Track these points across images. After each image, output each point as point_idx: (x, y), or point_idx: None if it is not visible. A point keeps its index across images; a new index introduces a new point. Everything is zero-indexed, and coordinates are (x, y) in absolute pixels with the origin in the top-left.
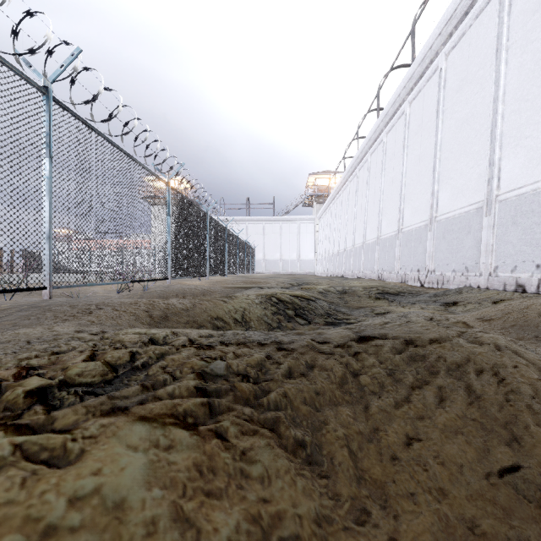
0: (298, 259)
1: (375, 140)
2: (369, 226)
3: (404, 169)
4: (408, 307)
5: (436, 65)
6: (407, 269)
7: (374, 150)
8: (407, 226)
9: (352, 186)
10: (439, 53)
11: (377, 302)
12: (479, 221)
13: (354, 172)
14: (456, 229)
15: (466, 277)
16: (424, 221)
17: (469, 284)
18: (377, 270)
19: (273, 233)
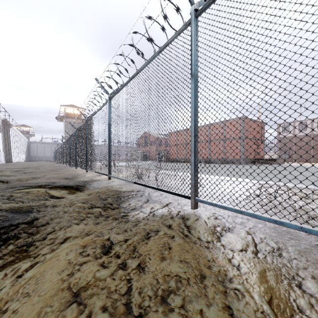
0: None
1: None
2: None
3: None
4: None
5: None
6: None
7: None
8: None
9: None
10: None
11: None
12: None
13: None
14: None
15: None
16: None
17: None
18: None
19: None
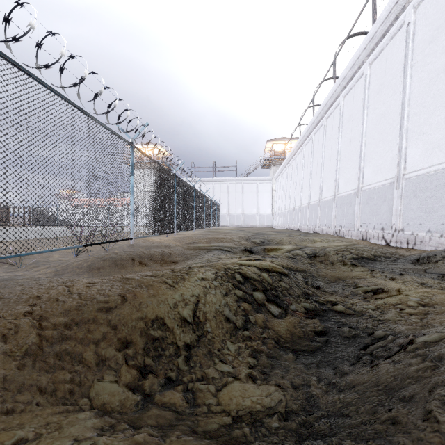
0: (258, 214)
1: (331, 105)
2: (325, 184)
3: (364, 129)
4: (400, 281)
5: (402, 20)
6: (369, 226)
7: (329, 114)
8: (368, 184)
9: (307, 149)
10: (406, 7)
11: (355, 270)
12: None
13: (309, 136)
14: (431, 187)
15: None
16: (389, 178)
17: None
18: (334, 226)
19: (236, 192)
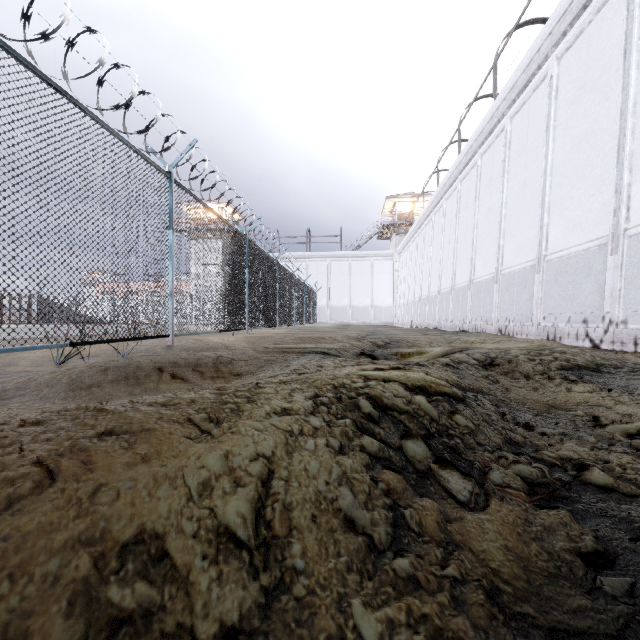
0: (372, 306)
1: (490, 132)
2: (481, 256)
3: (549, 162)
4: None
5: None
6: (560, 318)
7: (487, 148)
8: (557, 250)
9: (449, 205)
10: None
11: (574, 389)
12: None
13: (453, 185)
14: None
15: None
16: (597, 238)
17: None
18: (496, 319)
19: (340, 273)
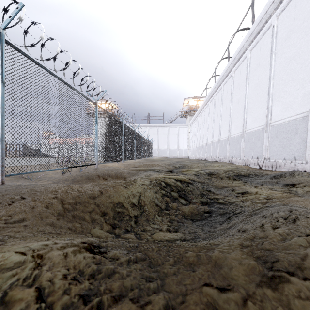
0: (178, 149)
1: (226, 76)
2: (223, 129)
3: (247, 93)
4: (259, 187)
5: (270, 24)
6: (249, 156)
7: (225, 82)
8: (249, 129)
9: (211, 105)
10: (272, 15)
11: (235, 182)
12: (305, 126)
13: (212, 96)
14: (286, 131)
15: (294, 164)
16: (261, 125)
17: (297, 169)
18: (228, 156)
19: (163, 134)
